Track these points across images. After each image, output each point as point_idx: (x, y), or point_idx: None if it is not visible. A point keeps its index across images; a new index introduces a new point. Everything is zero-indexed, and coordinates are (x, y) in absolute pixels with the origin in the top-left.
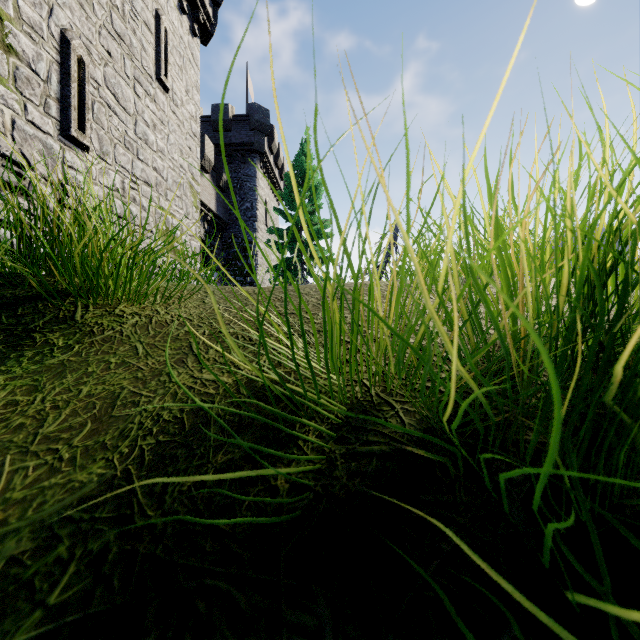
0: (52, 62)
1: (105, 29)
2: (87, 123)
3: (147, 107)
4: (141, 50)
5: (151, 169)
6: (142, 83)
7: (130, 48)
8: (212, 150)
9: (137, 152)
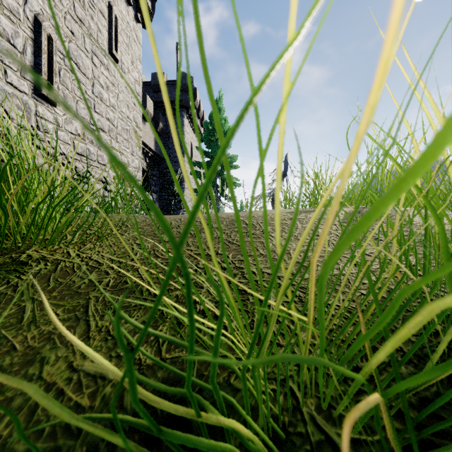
0: (27, 38)
1: (69, 15)
2: (55, 85)
3: (102, 73)
4: (97, 31)
5: (105, 119)
6: (98, 55)
7: (89, 29)
8: (152, 106)
9: (94, 106)
